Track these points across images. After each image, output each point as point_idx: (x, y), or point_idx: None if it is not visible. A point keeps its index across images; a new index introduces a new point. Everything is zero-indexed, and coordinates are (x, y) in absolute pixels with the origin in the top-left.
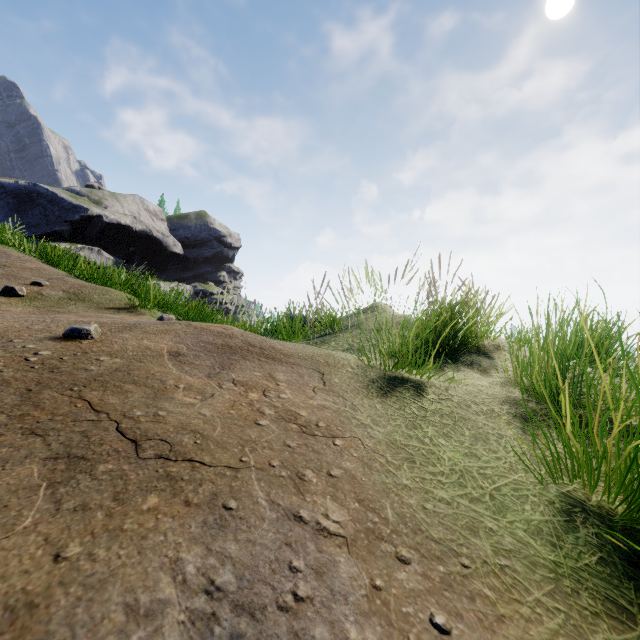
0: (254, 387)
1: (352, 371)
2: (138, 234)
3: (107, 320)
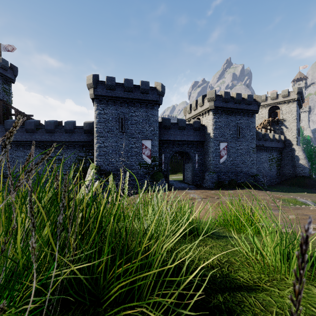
0: None
1: None
2: None
3: None
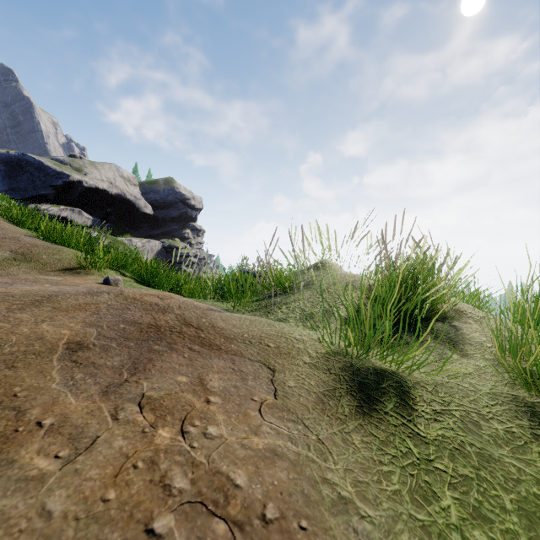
0: (170, 411)
1: (310, 362)
2: (114, 197)
3: (20, 290)
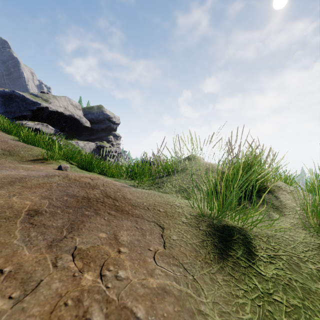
0: (93, 259)
1: (187, 222)
2: (67, 116)
3: (2, 174)
